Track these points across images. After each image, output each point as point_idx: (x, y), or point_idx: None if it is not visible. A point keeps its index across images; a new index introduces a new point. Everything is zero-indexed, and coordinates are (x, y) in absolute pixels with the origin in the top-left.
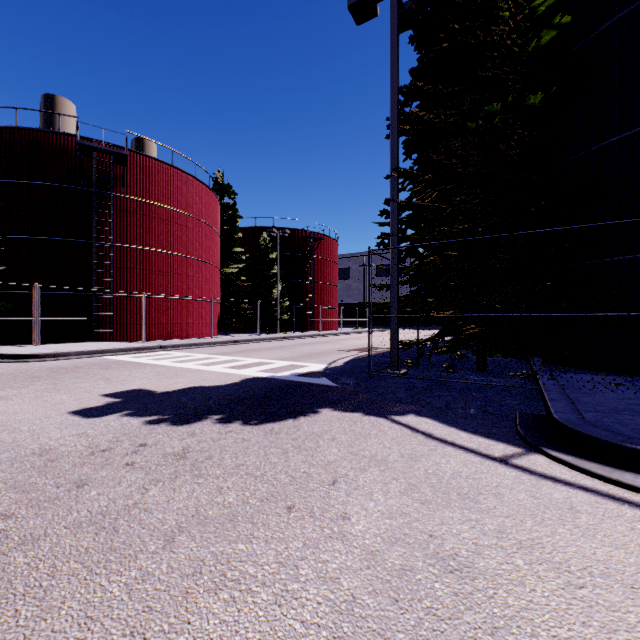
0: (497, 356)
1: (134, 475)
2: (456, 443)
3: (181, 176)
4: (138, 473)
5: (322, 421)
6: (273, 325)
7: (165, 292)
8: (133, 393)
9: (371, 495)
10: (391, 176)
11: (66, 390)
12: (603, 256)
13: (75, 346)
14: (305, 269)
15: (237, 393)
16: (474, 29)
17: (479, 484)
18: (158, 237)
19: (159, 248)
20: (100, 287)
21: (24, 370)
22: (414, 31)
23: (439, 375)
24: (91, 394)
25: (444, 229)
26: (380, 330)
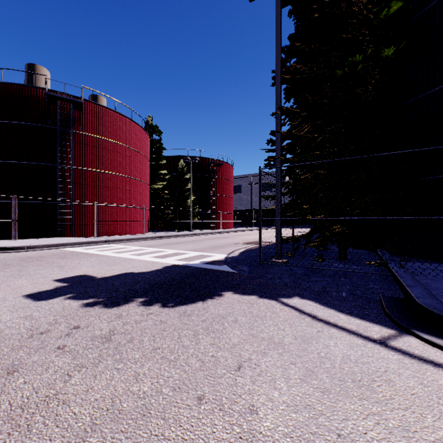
0: (359, 250)
1: (62, 360)
2: (338, 325)
3: (122, 119)
4: (66, 357)
5: (226, 303)
6: (187, 225)
7: (110, 201)
8: (78, 278)
9: (274, 382)
10: (276, 113)
11: (27, 276)
12: (434, 174)
13: (43, 240)
14: (210, 185)
15: (159, 278)
16: (339, 2)
17: (369, 369)
18: (105, 162)
19: (106, 170)
20: (63, 198)
21: (0, 259)
22: (292, 6)
23: (312, 263)
24: (45, 279)
25: (316, 153)
26: (263, 228)
